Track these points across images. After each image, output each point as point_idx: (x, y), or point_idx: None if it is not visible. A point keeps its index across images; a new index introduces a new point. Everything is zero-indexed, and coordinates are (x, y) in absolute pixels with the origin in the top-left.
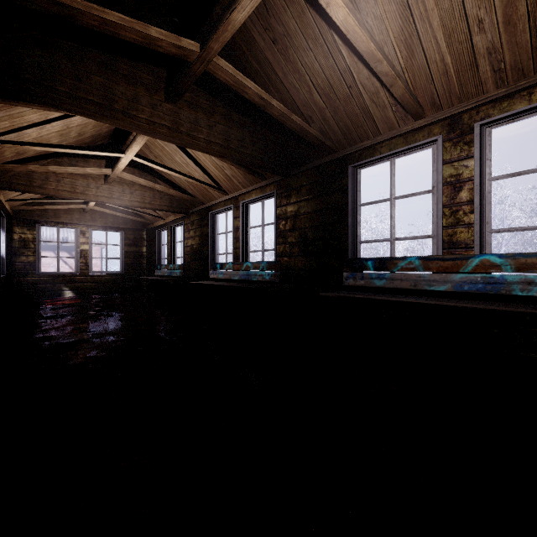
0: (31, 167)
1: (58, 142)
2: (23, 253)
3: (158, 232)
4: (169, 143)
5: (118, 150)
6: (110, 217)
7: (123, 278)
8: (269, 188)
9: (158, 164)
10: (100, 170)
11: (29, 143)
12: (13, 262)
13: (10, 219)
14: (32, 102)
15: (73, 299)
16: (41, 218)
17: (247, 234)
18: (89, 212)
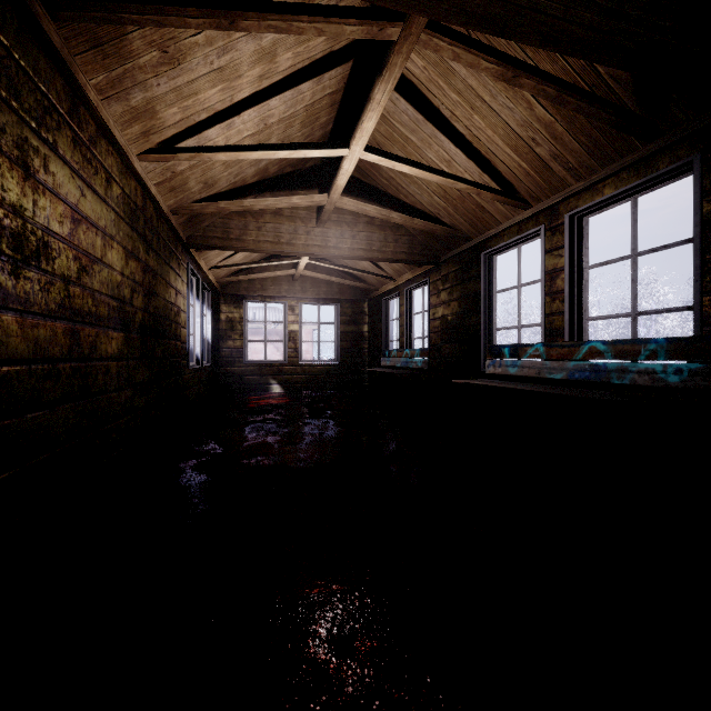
0: (222, 204)
1: (255, 160)
2: (229, 337)
3: (384, 302)
4: (420, 125)
5: (338, 143)
6: (323, 286)
7: (339, 368)
8: (669, 155)
9: (402, 159)
10: (310, 198)
11: (210, 149)
12: (220, 347)
13: (217, 295)
14: (186, 6)
15: (280, 397)
16: (248, 292)
17: (580, 282)
18: (299, 281)
